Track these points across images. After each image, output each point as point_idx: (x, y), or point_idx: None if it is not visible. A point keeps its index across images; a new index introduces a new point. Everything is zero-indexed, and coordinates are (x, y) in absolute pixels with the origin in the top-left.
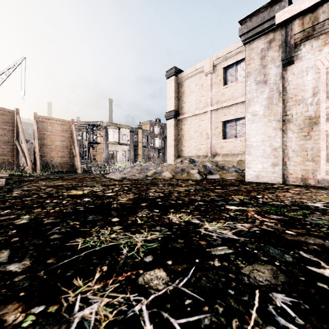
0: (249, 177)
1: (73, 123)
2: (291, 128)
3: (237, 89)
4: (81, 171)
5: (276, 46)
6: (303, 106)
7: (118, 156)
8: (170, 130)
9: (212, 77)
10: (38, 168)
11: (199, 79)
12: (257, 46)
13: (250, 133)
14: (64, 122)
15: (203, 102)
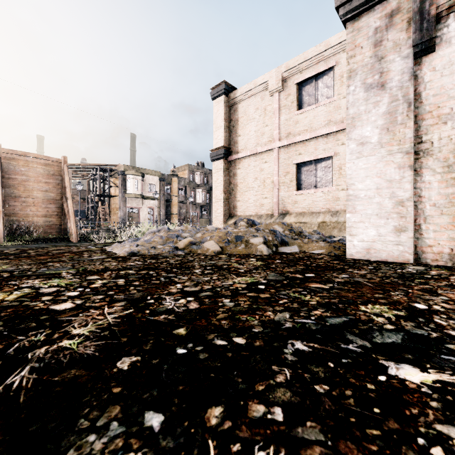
0: (353, 250)
1: (64, 162)
2: (430, 165)
3: (317, 116)
4: (77, 239)
5: (403, 20)
6: (452, 125)
7: (142, 215)
8: (218, 176)
9: (280, 98)
10: (0, 235)
11: (261, 100)
12: (368, 24)
13: (354, 176)
14: (49, 160)
15: (267, 135)
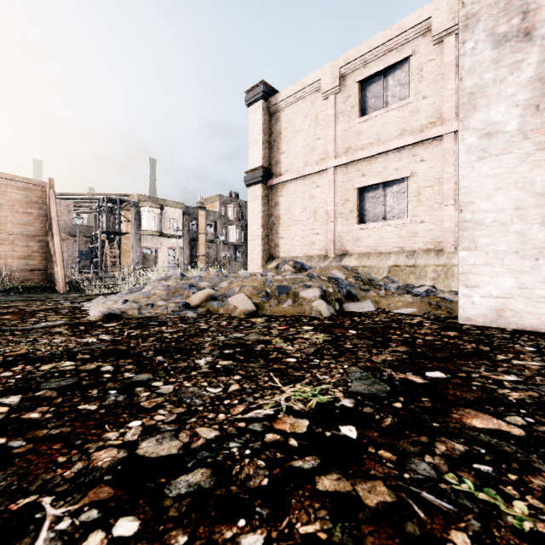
0: (472, 311)
1: (51, 186)
2: None
3: (387, 123)
4: (65, 289)
5: None
6: None
7: (160, 257)
8: (255, 206)
9: (336, 102)
10: None
11: (311, 106)
12: None
13: (473, 189)
14: (28, 183)
15: (320, 151)
